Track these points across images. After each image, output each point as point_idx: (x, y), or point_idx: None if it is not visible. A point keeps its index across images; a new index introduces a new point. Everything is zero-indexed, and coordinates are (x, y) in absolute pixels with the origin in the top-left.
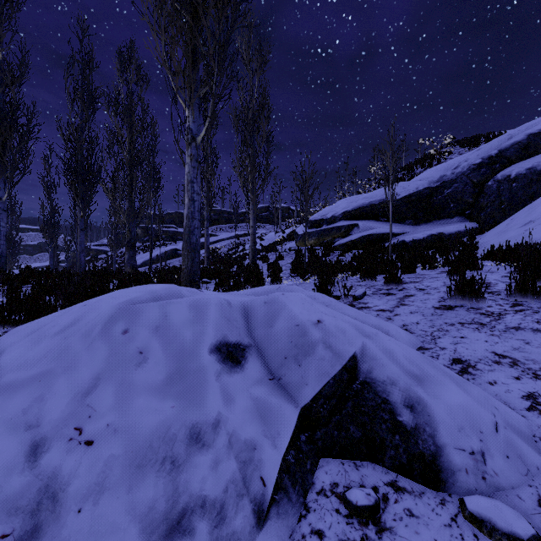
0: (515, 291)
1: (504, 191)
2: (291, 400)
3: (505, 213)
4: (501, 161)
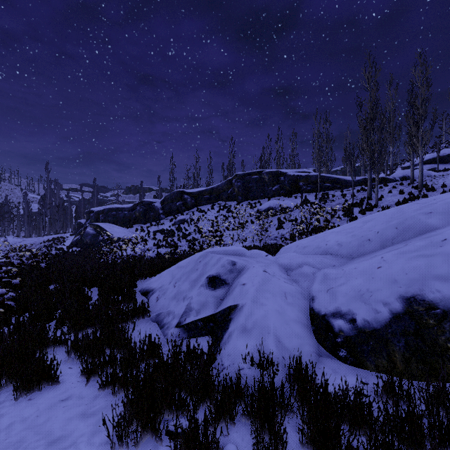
0: None
1: None
2: None
3: None
4: None
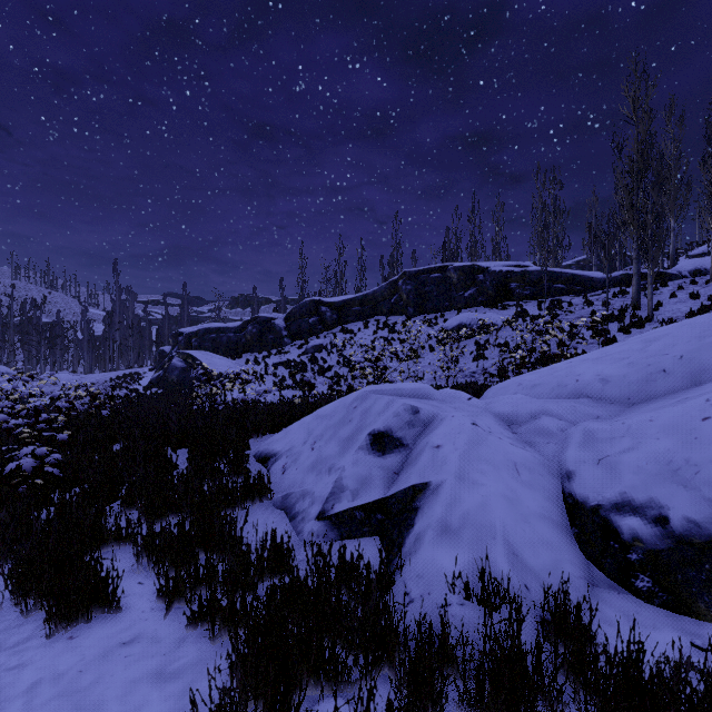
0: None
1: None
2: None
3: None
4: None
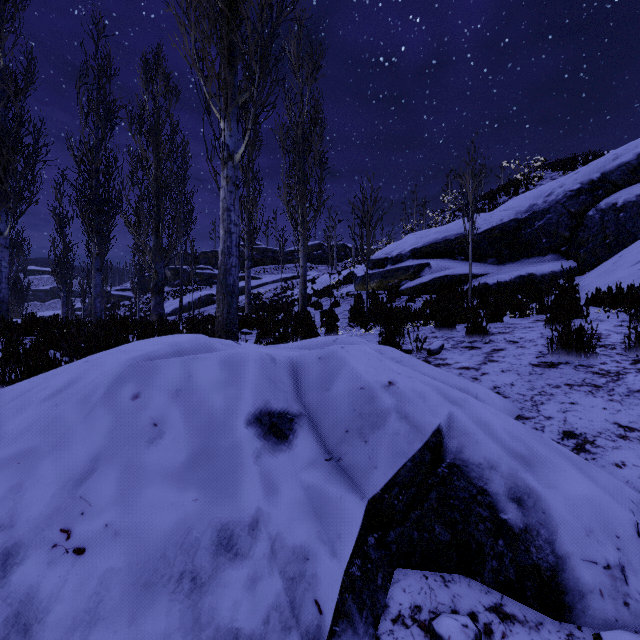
0: (635, 344)
1: (609, 222)
2: (354, 488)
3: (610, 249)
4: (605, 187)
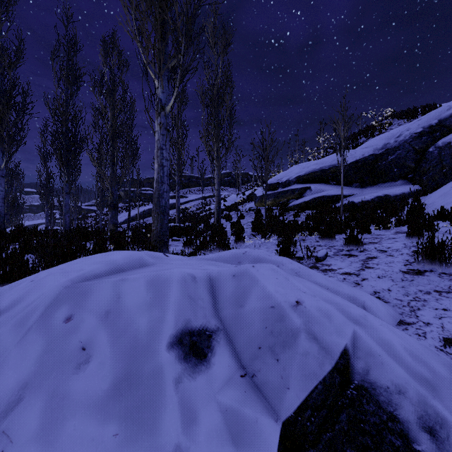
0: None
1: (445, 156)
2: (269, 408)
3: (446, 176)
4: (441, 130)
